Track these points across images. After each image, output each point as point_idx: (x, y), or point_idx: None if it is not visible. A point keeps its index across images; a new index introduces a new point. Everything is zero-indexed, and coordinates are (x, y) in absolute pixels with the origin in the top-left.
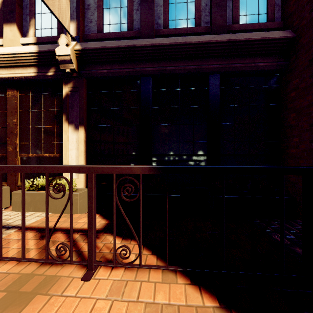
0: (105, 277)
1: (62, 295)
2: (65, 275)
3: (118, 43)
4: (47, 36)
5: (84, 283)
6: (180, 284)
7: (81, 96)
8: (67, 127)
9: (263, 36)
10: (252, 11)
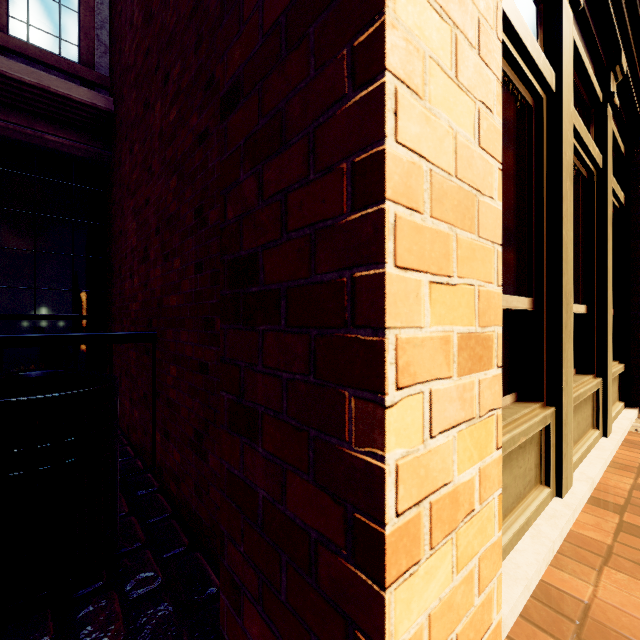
0: None
1: None
2: None
3: None
4: None
5: None
6: None
7: None
8: None
9: (45, 84)
10: (44, 23)
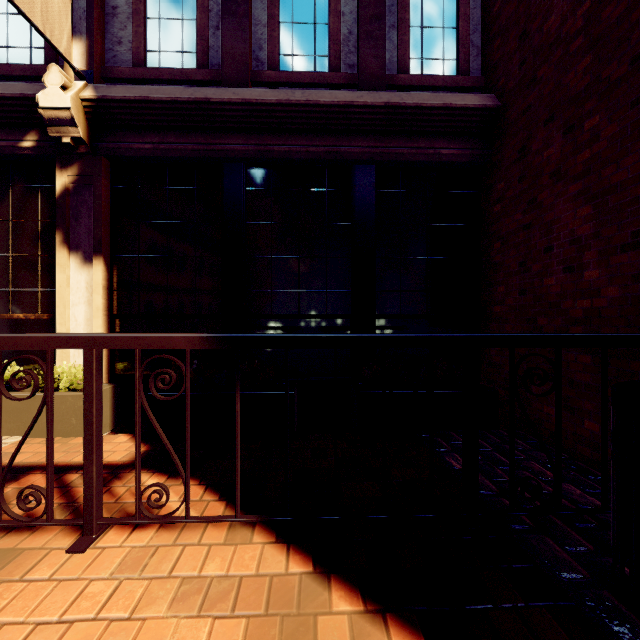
0: (118, 544)
1: (23, 581)
2: (37, 547)
3: (175, 93)
4: (21, 64)
5: (73, 558)
6: (257, 545)
7: (98, 195)
8: (67, 257)
9: (447, 102)
10: (432, 52)
